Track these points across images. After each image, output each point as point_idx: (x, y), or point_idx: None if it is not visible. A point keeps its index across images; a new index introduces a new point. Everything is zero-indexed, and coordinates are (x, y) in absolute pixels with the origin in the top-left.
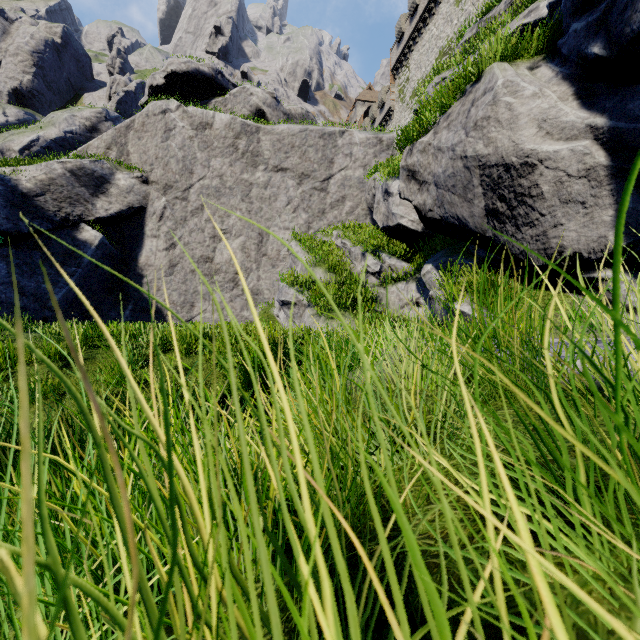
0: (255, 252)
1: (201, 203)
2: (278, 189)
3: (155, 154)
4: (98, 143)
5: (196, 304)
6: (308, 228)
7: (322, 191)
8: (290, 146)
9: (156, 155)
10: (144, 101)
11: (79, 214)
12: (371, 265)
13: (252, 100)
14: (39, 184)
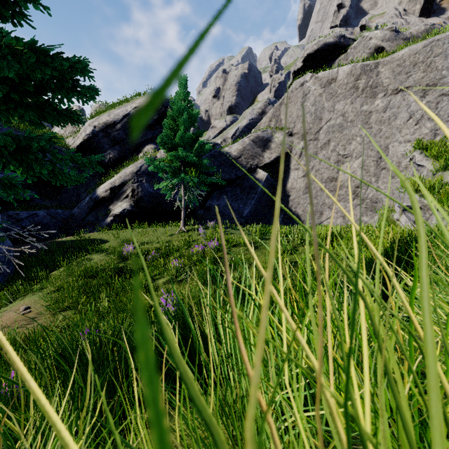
0: (374, 167)
1: (327, 139)
2: (398, 108)
3: (296, 115)
4: (265, 120)
5: (324, 212)
6: (434, 135)
7: None
8: (411, 65)
9: (297, 115)
10: (289, 83)
11: (256, 164)
12: None
13: (370, 43)
14: (239, 152)
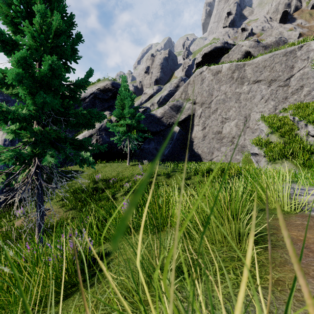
0: (242, 126)
1: (216, 107)
2: (255, 92)
3: (197, 91)
4: (178, 93)
5: (214, 153)
6: (275, 109)
7: (285, 86)
8: (263, 67)
9: (198, 92)
10: (194, 70)
11: (172, 121)
12: (310, 131)
13: (242, 49)
14: (162, 114)
